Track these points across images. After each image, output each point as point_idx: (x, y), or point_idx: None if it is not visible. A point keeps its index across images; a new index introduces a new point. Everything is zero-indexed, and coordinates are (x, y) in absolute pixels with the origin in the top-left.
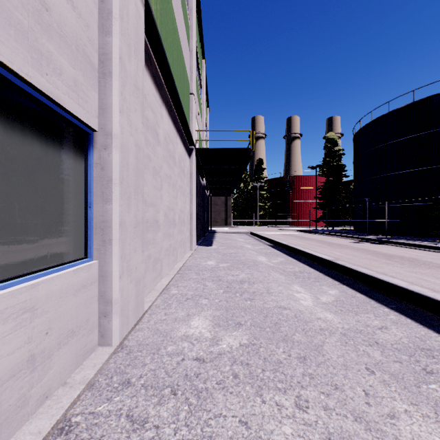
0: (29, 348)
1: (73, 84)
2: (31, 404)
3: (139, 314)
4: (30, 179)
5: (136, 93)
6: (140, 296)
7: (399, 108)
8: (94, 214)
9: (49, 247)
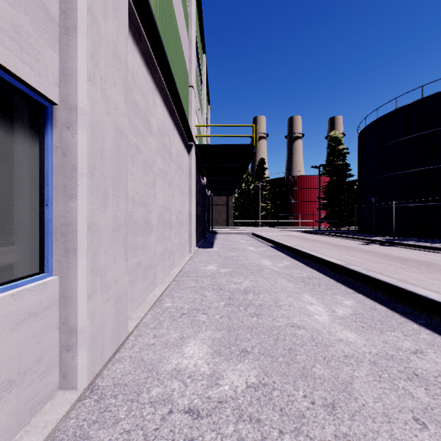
0: None
1: (12, 29)
2: None
3: (121, 338)
4: None
5: (116, 64)
6: (122, 316)
7: (407, 104)
8: (53, 215)
9: None
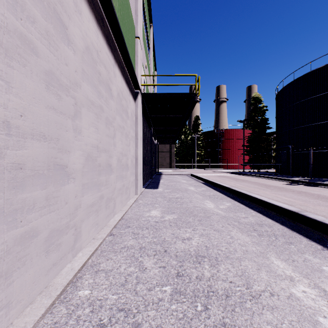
0: None
1: None
2: None
3: None
4: None
5: None
6: None
7: (321, 67)
8: None
9: None
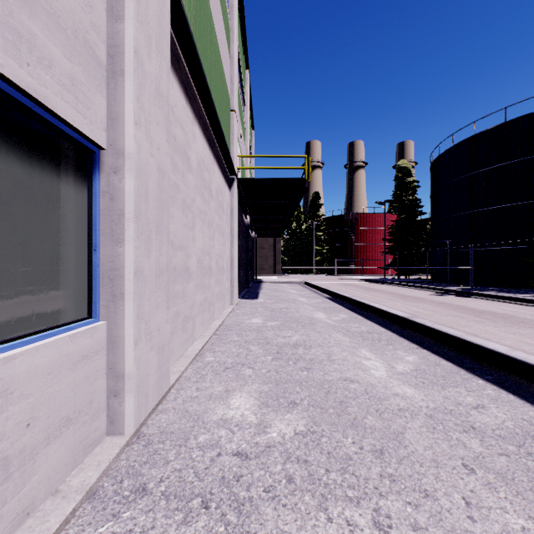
0: (0, 449)
1: (69, 82)
2: (2, 527)
3: (163, 390)
4: (5, 210)
5: (158, 102)
6: (164, 367)
7: (488, 129)
8: (101, 260)
9: (34, 305)
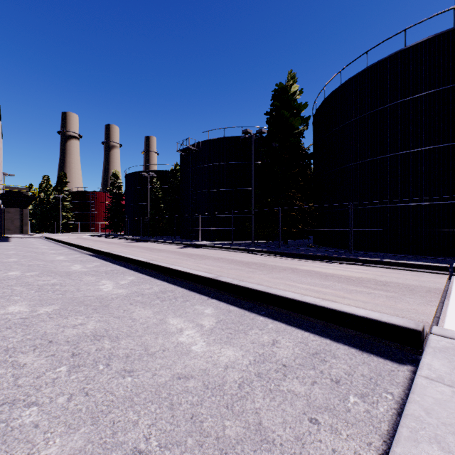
0: None
1: None
2: None
3: None
4: None
5: None
6: None
7: (138, 171)
8: None
9: None
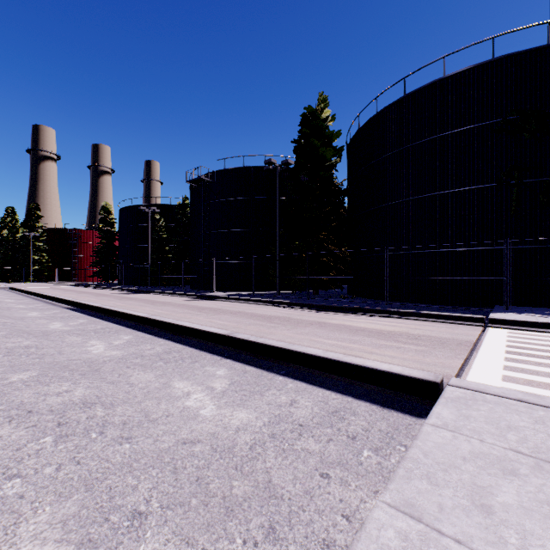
0: None
1: None
2: None
3: None
4: None
5: None
6: None
7: (137, 205)
8: None
9: None
